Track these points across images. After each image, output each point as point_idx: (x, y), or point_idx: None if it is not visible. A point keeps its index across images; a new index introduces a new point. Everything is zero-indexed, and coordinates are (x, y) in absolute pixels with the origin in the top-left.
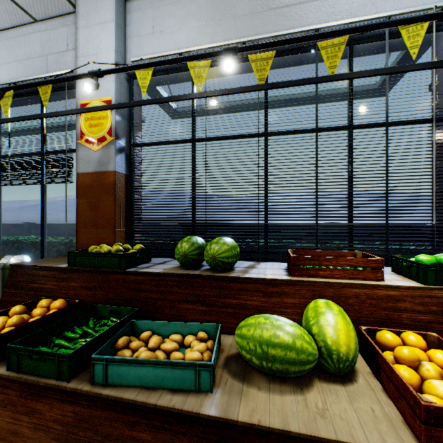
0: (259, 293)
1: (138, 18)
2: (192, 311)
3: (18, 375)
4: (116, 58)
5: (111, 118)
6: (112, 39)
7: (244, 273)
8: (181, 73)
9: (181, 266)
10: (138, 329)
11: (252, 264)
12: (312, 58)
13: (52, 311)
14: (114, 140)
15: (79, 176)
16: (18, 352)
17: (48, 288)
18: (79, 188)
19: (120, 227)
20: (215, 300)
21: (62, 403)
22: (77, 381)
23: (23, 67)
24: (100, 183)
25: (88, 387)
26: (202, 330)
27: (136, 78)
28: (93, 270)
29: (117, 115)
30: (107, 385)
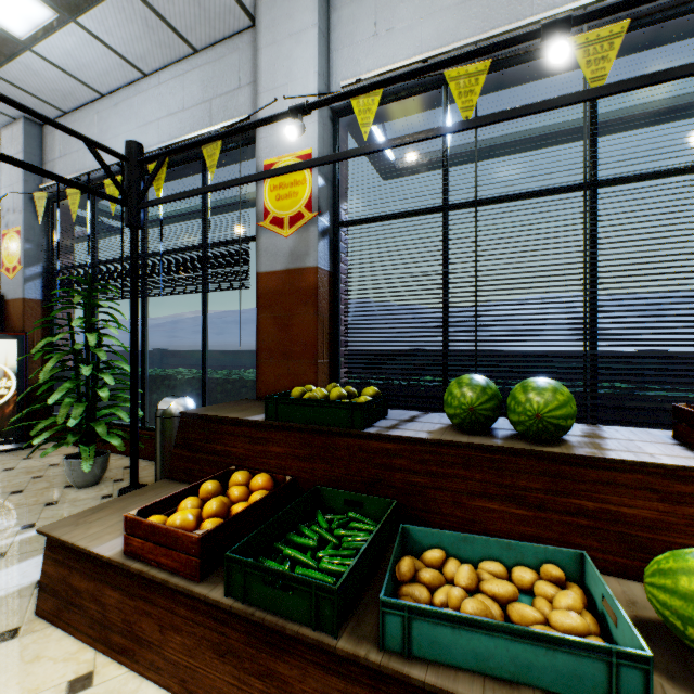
0: (649, 492)
1: (349, 15)
2: (497, 515)
3: (246, 608)
4: (318, 85)
5: (310, 183)
6: (312, 56)
7: (598, 448)
8: (421, 96)
9: (453, 428)
10: (413, 543)
11: (587, 428)
12: (693, 26)
13: (258, 494)
14: (316, 217)
15: (260, 277)
16: (244, 569)
17: (236, 452)
18: (262, 296)
19: (323, 357)
20: (546, 499)
21: (322, 671)
22: (351, 639)
23: (178, 123)
24: (292, 286)
25: (378, 657)
26: (544, 559)
27: (344, 115)
28: (307, 428)
29: (319, 176)
30: (411, 658)
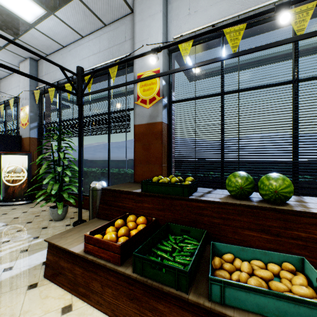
0: None
1: (176, 6)
2: (256, 238)
3: (143, 278)
4: (162, 38)
5: (159, 83)
6: (160, 25)
7: (305, 207)
8: (210, 41)
9: (231, 197)
10: (217, 250)
11: (296, 197)
12: None
13: (141, 226)
14: (161, 99)
15: (136, 127)
16: (142, 260)
17: (128, 206)
18: (136, 135)
19: (164, 163)
20: (280, 231)
21: (180, 309)
22: (194, 295)
23: (97, 58)
24: (150, 131)
25: (209, 304)
26: (283, 260)
27: (173, 52)
28: (161, 196)
29: (163, 80)
30: (225, 305)
